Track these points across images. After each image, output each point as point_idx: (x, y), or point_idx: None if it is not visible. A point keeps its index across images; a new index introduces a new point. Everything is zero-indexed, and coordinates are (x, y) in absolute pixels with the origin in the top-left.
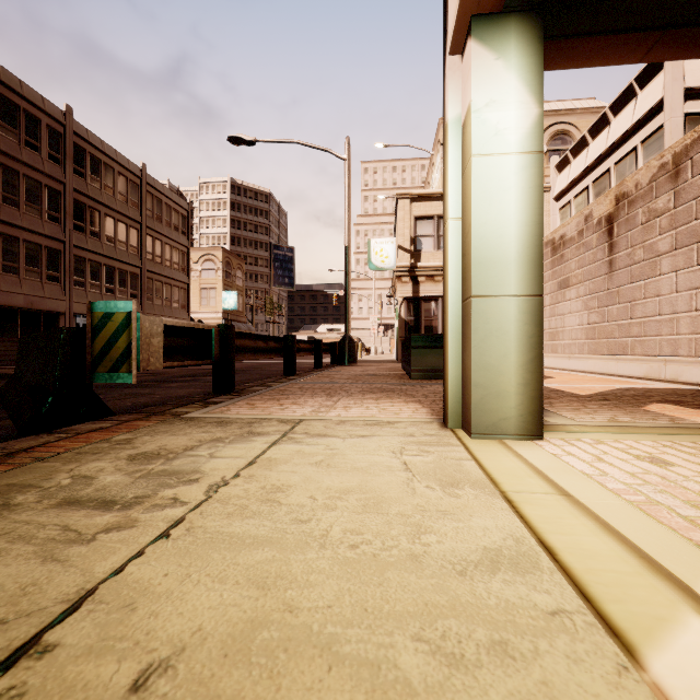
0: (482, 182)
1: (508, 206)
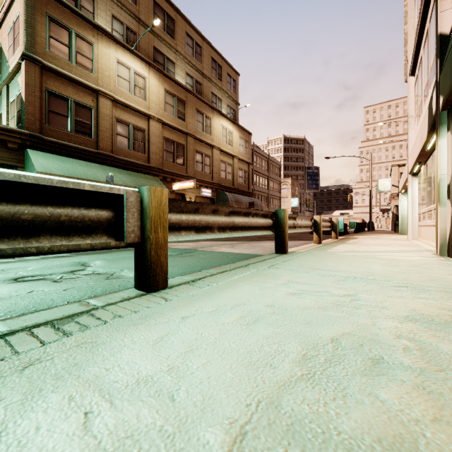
0: (402, 209)
1: (406, 211)
